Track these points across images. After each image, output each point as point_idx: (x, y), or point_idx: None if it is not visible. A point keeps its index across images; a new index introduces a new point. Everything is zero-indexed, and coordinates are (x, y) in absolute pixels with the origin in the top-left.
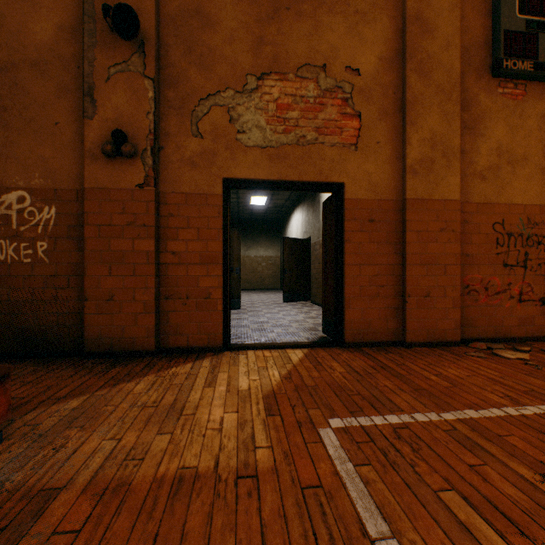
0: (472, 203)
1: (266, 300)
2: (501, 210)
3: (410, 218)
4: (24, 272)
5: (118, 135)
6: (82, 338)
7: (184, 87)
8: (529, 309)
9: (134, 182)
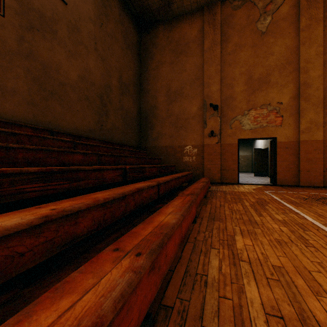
0: None
1: (245, 175)
2: None
3: (301, 146)
4: (190, 163)
5: (212, 132)
6: None
7: (227, 117)
8: None
9: (215, 142)
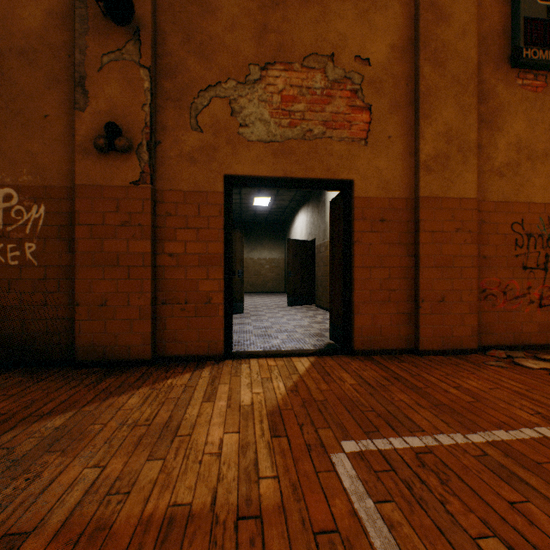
0: (489, 202)
1: (269, 303)
2: (521, 209)
3: (423, 217)
4: (11, 275)
5: (112, 129)
6: (73, 346)
7: (182, 77)
8: (549, 314)
9: (129, 179)
